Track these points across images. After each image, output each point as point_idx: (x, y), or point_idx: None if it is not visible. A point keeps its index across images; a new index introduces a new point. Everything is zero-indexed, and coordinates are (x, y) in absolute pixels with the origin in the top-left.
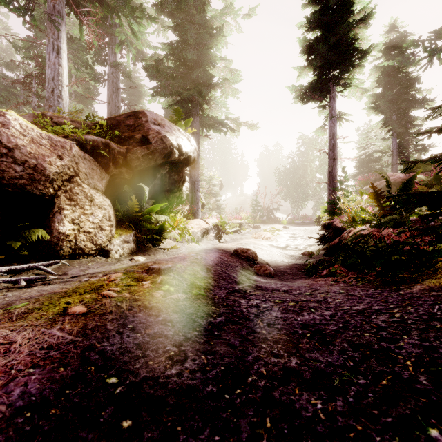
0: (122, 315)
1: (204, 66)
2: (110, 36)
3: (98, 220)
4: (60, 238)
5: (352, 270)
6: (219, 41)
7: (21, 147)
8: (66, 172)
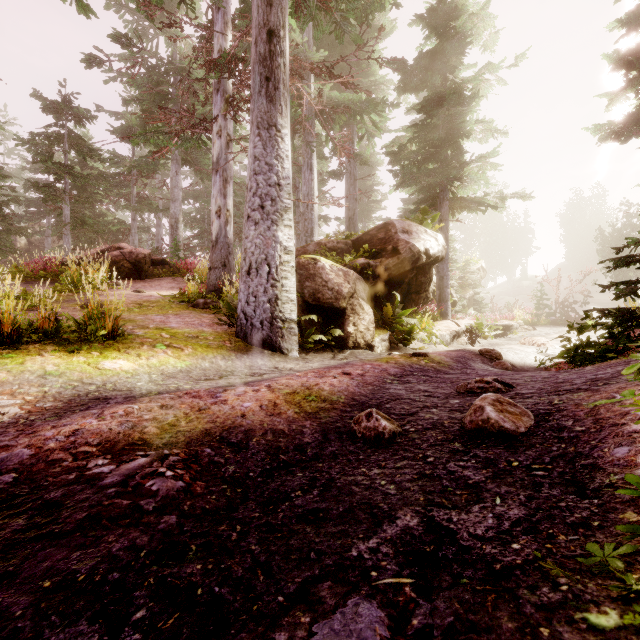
0: (410, 365)
1: (455, 140)
2: (347, 127)
3: (366, 323)
4: (348, 335)
5: (575, 365)
6: (474, 106)
7: (331, 280)
8: (351, 291)
